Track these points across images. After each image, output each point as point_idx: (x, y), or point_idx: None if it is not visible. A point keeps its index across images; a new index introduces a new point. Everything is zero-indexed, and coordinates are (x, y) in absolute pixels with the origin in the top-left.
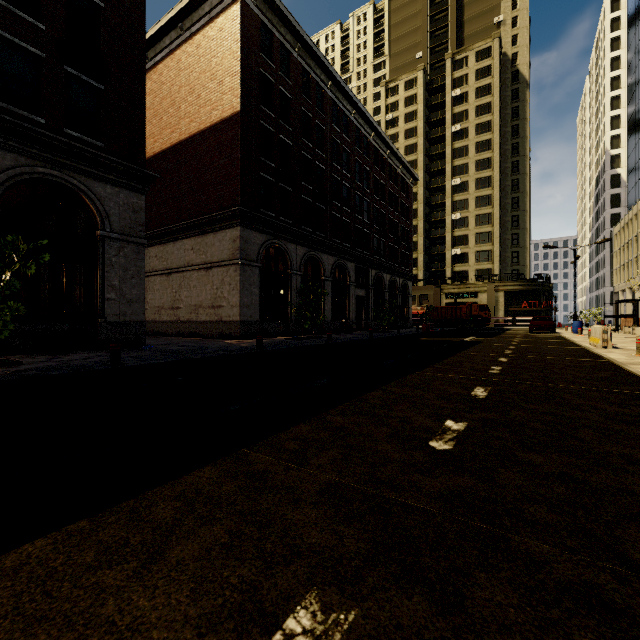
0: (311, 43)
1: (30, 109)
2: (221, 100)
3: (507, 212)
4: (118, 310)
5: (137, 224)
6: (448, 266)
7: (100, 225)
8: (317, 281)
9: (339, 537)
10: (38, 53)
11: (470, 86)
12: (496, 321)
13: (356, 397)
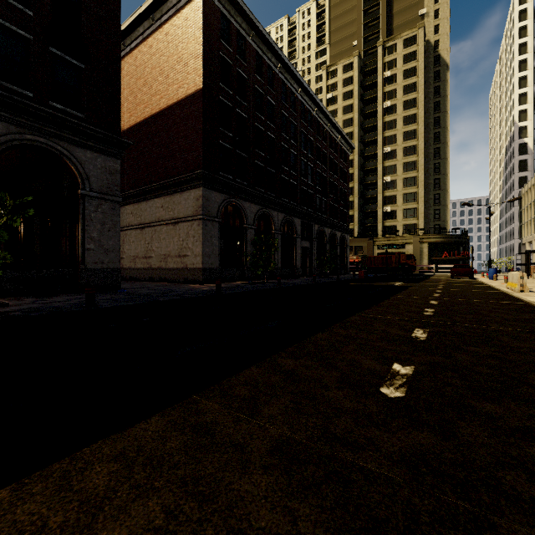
0: (263, 30)
1: (20, 84)
2: (186, 79)
3: (430, 176)
4: (97, 258)
5: (113, 184)
6: (379, 222)
7: (81, 185)
8: (268, 234)
9: (293, 519)
10: (26, 36)
11: (398, 69)
12: (421, 268)
13: (304, 338)
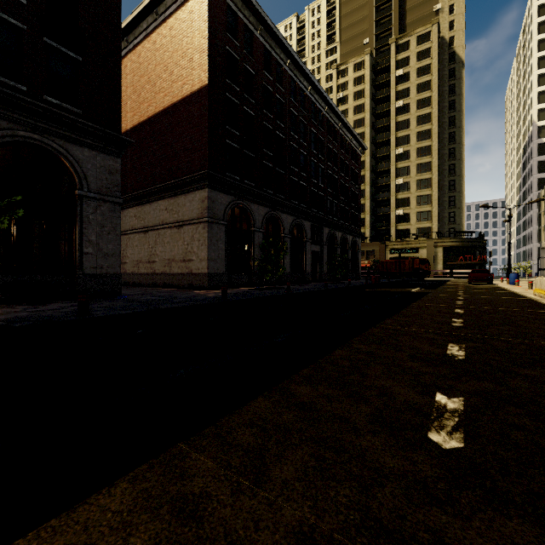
0: (272, 25)
1: (12, 77)
2: (191, 75)
3: (445, 177)
4: (95, 263)
5: (113, 185)
6: (392, 225)
7: (78, 185)
8: (277, 238)
9: None
10: (19, 25)
11: (412, 67)
12: (435, 273)
13: (321, 357)
